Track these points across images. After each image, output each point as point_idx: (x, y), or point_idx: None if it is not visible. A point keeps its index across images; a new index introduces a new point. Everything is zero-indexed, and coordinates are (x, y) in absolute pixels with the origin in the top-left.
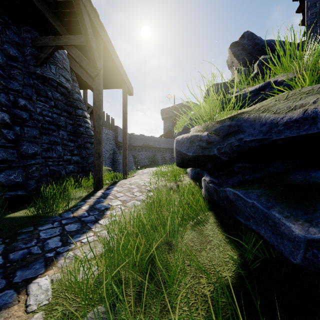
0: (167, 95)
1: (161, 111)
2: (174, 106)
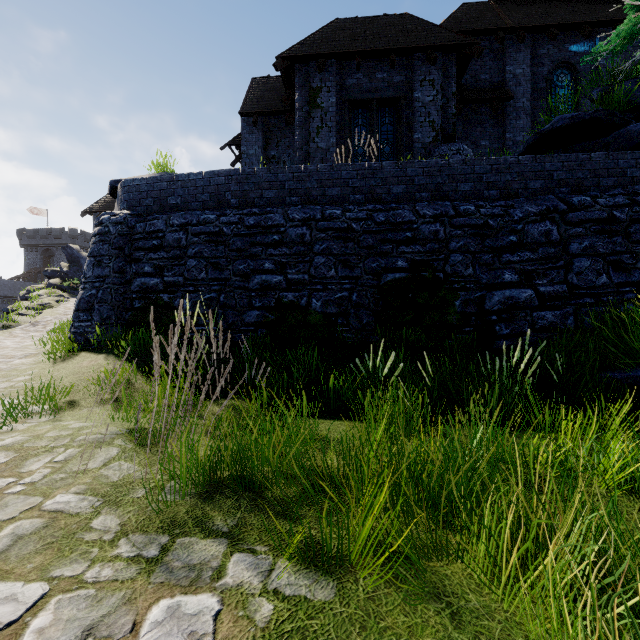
0: (31, 209)
1: (19, 232)
2: (46, 230)
